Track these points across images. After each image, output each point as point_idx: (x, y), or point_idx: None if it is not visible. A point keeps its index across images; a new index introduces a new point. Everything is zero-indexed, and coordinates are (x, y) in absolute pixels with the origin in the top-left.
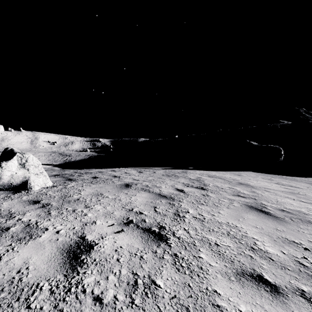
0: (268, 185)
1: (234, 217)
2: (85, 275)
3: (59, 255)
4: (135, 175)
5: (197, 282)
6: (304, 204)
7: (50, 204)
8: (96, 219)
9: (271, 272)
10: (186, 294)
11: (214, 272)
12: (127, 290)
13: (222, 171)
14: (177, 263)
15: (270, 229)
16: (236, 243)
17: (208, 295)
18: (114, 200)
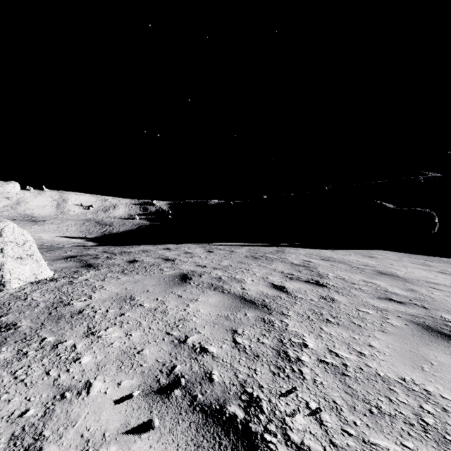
0: (431, 277)
1: (408, 360)
2: None
3: None
4: (200, 256)
5: None
6: None
7: (16, 326)
8: (95, 375)
9: None
10: None
11: None
12: None
13: (340, 249)
14: None
15: None
16: None
17: None
18: (153, 312)
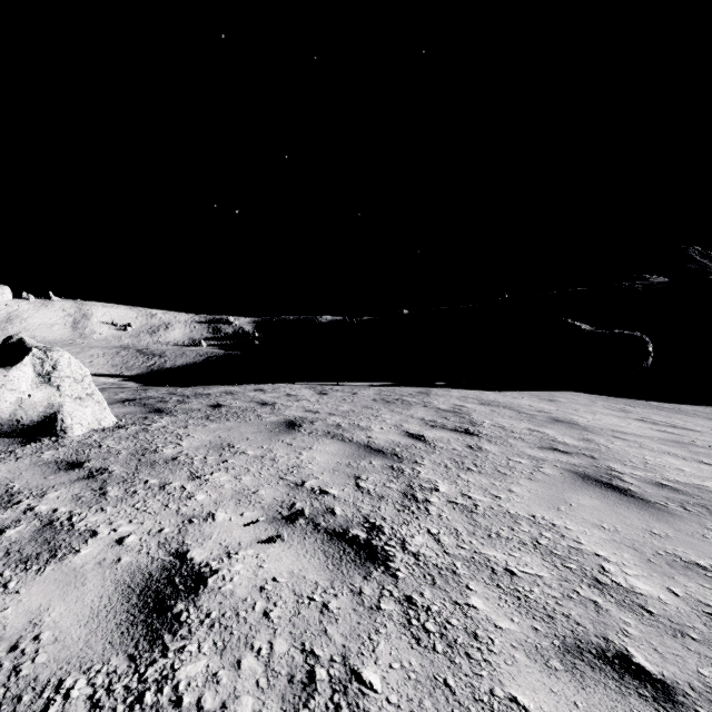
0: (621, 425)
1: (546, 502)
2: (181, 656)
3: (119, 601)
4: (310, 400)
5: (465, 674)
6: (709, 470)
7: (108, 470)
8: (215, 508)
9: (651, 646)
10: (441, 708)
11: (508, 647)
12: (288, 698)
13: (511, 391)
14: (415, 622)
15: (636, 533)
16: (557, 570)
17: (497, 711)
18: (261, 459)
